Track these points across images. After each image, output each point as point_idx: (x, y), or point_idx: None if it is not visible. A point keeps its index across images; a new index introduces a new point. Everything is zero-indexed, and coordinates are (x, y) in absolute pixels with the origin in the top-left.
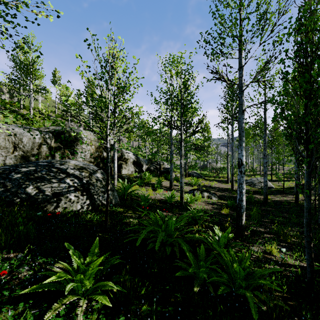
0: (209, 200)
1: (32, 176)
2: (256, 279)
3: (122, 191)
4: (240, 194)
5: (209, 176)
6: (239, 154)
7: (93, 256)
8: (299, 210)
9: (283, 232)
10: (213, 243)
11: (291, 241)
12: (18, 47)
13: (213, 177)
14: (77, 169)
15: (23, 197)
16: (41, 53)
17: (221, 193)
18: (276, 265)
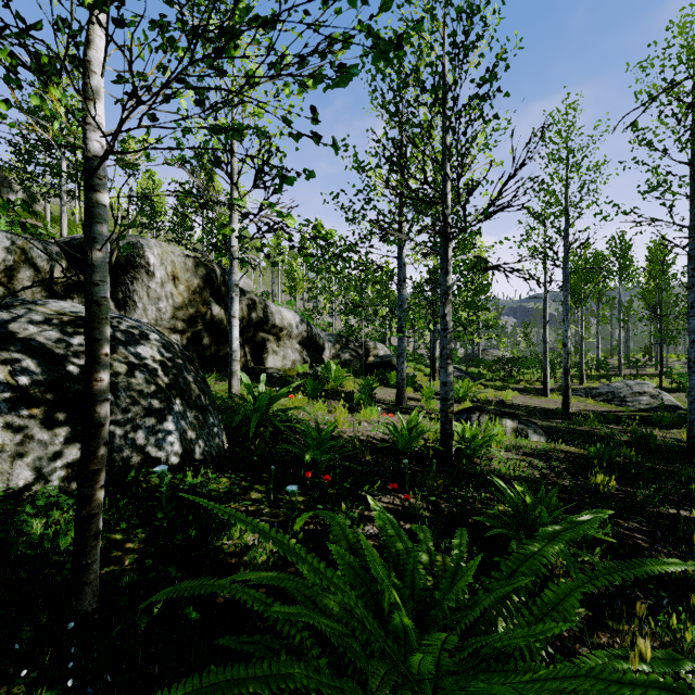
0: (524, 442)
1: None
2: None
3: (245, 411)
4: None
5: (489, 379)
6: None
7: None
8: None
9: None
10: None
11: None
12: None
13: (499, 380)
14: (60, 324)
15: None
16: None
17: (543, 422)
18: None
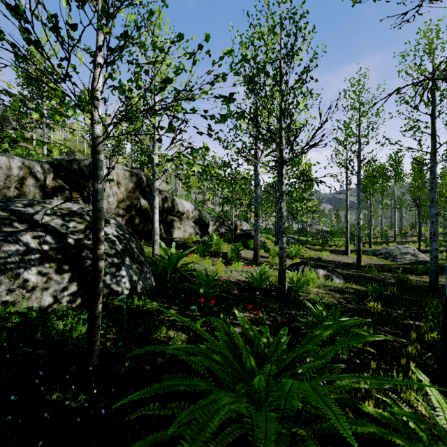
0: (330, 283)
1: None
2: None
3: (164, 264)
4: None
5: (312, 244)
6: None
7: None
8: None
9: None
10: None
11: None
12: None
13: (319, 245)
14: (61, 215)
15: None
16: None
17: (344, 271)
18: None
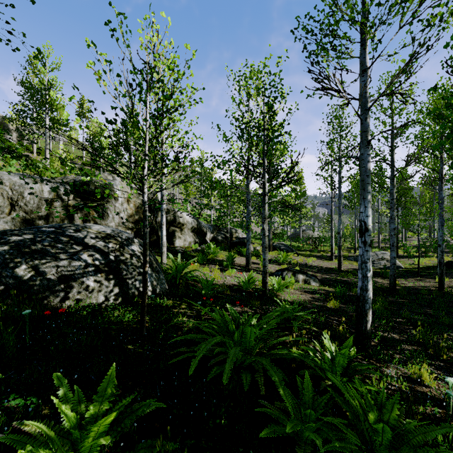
0: (307, 286)
1: (27, 249)
2: (416, 448)
3: (173, 272)
4: (363, 279)
5: (303, 250)
6: (361, 214)
7: (102, 402)
8: (448, 303)
9: (432, 342)
10: (324, 367)
11: (448, 358)
12: (1, 39)
13: (309, 251)
14: (102, 238)
15: (10, 282)
16: (39, 51)
17: (324, 276)
18: (436, 407)
